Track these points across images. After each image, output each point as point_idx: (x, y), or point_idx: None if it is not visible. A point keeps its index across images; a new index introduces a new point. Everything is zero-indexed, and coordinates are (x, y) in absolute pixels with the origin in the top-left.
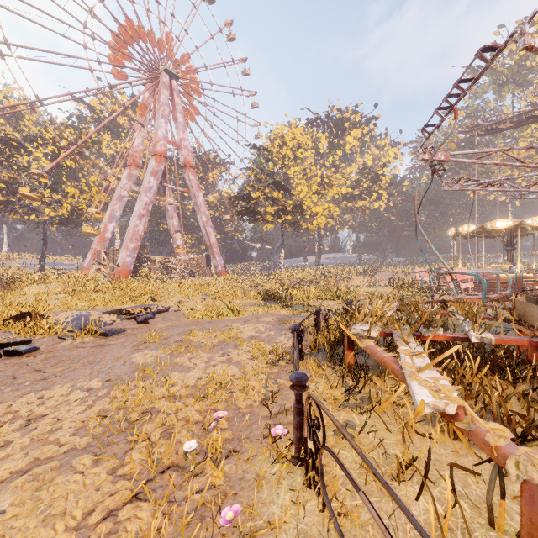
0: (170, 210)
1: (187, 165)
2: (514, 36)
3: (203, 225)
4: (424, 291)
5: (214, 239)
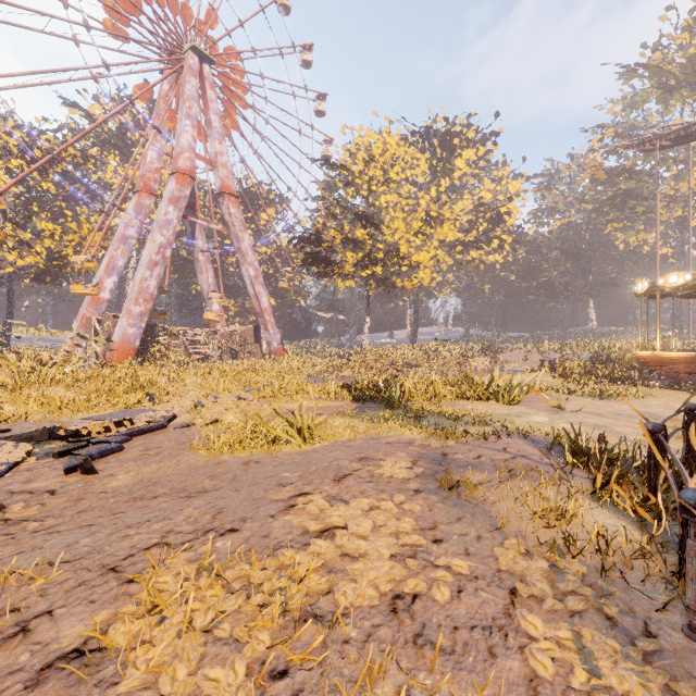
0: (201, 260)
1: (225, 191)
2: (688, 21)
3: (249, 282)
4: (611, 381)
5: (267, 302)
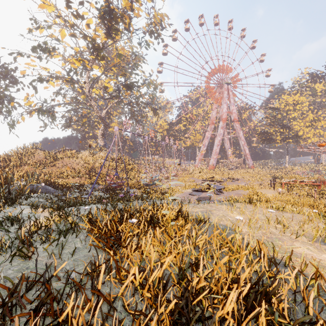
0: (226, 139)
1: (235, 120)
2: None
3: (242, 146)
4: None
5: (248, 151)
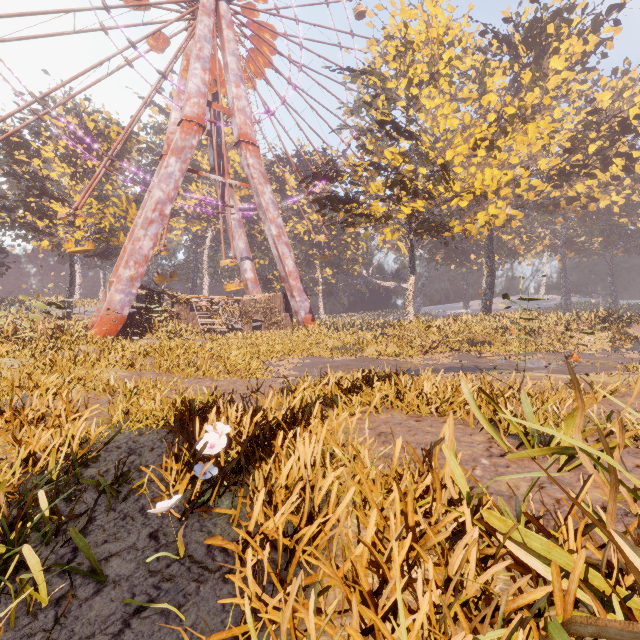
0: (232, 225)
1: (242, 139)
2: None
3: (272, 242)
4: None
5: (292, 264)
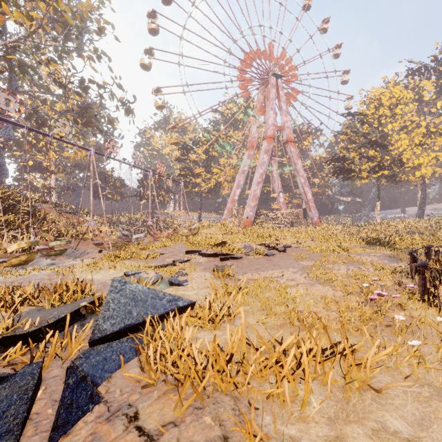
0: (275, 176)
1: (288, 141)
2: None
3: (301, 186)
4: None
5: (310, 196)
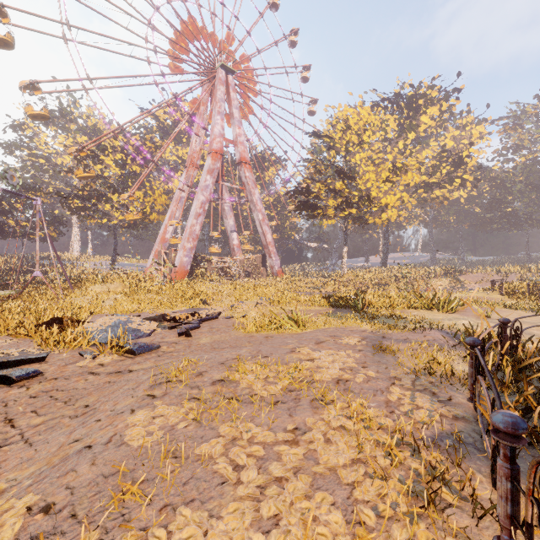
0: (226, 210)
1: (242, 161)
2: None
3: (258, 224)
4: None
5: (270, 237)
